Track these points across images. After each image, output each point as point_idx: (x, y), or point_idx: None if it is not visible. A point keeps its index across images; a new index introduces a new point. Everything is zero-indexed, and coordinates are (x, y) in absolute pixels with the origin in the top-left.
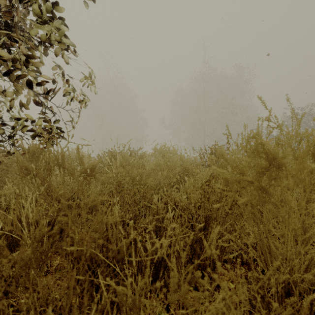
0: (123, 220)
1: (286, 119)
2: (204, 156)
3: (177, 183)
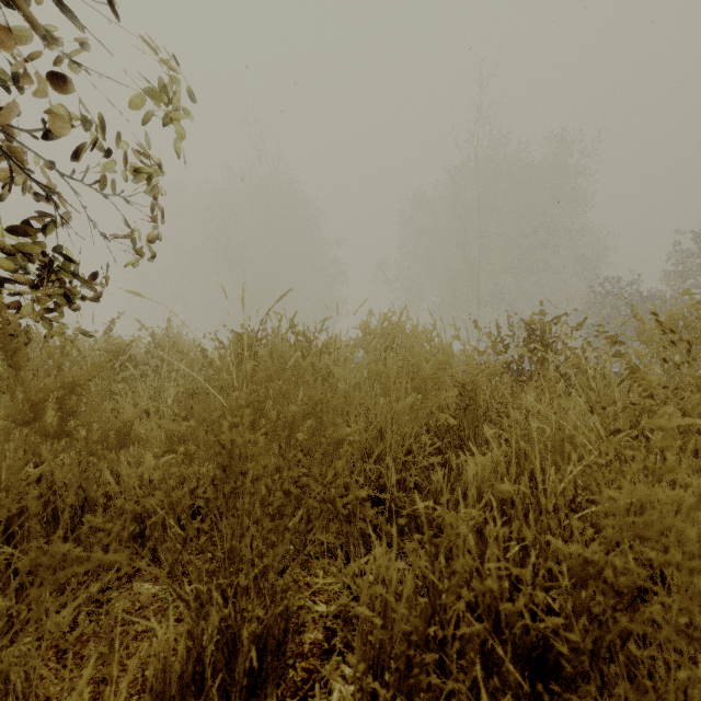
0: (228, 631)
1: (682, 258)
2: (506, 348)
3: (437, 431)
